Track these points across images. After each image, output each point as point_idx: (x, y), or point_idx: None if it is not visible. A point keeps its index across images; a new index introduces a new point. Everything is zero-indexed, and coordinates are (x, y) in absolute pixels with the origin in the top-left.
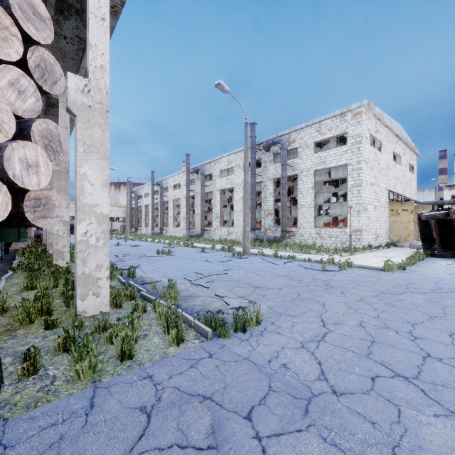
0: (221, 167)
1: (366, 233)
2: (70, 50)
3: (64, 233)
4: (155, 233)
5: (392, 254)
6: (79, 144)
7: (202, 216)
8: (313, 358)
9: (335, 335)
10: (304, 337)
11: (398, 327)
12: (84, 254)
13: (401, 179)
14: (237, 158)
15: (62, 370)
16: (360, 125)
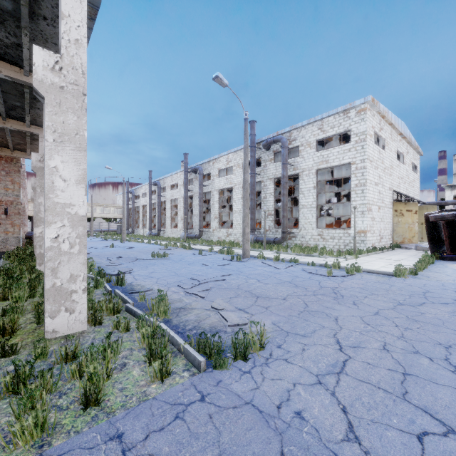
0: (220, 166)
1: (370, 235)
2: (51, 33)
3: None
4: (152, 234)
5: (398, 257)
6: (48, 132)
7: (200, 217)
8: (335, 402)
9: (357, 365)
10: (319, 367)
11: (430, 351)
12: (55, 262)
13: (404, 179)
14: (236, 157)
15: (3, 425)
16: (364, 122)
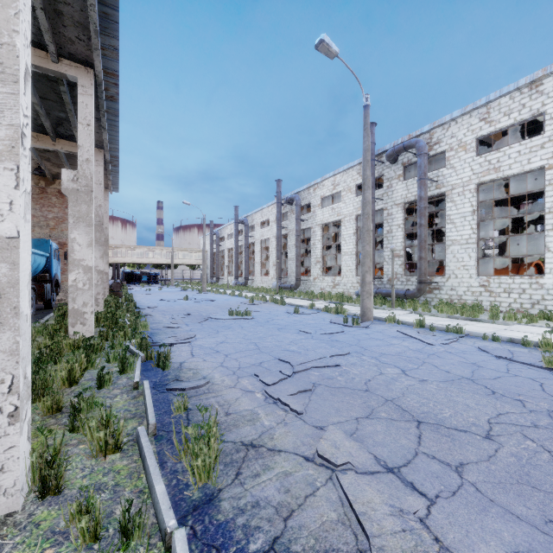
0: (323, 193)
1: None
2: None
3: (85, 284)
4: (239, 283)
5: None
6: None
7: (297, 261)
8: None
9: None
10: None
11: None
12: None
13: None
14: (347, 178)
15: None
16: None
